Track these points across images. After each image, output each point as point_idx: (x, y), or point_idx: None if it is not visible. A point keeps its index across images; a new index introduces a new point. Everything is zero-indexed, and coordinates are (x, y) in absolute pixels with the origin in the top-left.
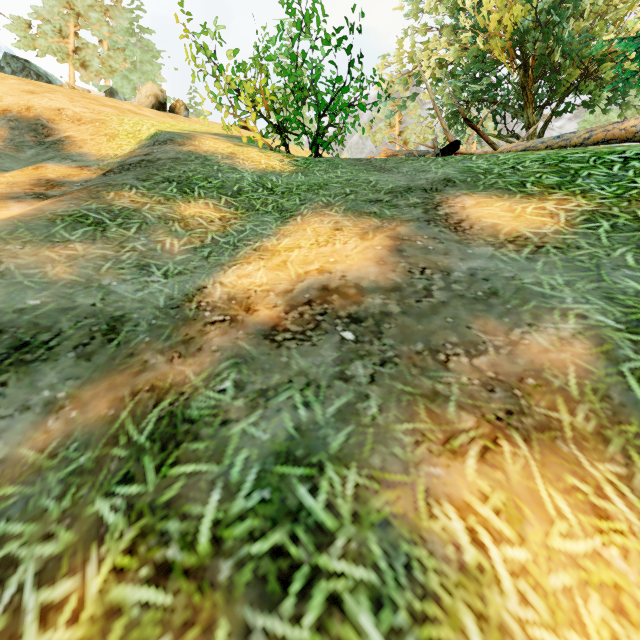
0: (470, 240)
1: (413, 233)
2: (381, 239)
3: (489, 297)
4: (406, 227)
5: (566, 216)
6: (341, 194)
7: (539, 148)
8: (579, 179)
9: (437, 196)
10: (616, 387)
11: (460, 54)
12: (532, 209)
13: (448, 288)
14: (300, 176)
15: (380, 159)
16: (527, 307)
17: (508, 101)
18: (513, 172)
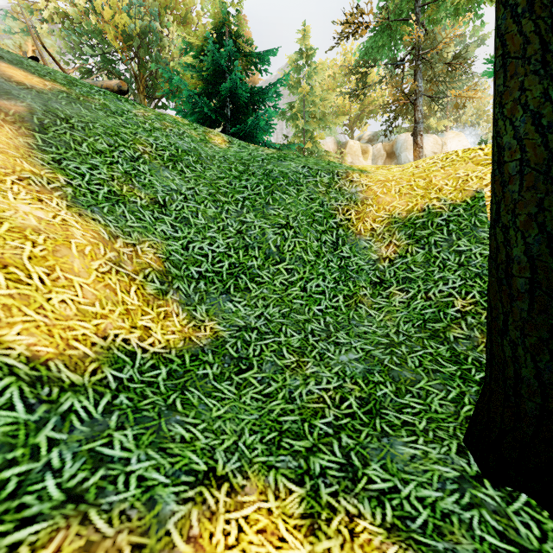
0: None
1: None
2: None
3: None
4: None
5: (51, 88)
6: None
7: None
8: (76, 87)
9: None
10: (28, 118)
11: (79, 18)
12: (37, 80)
13: None
14: None
15: None
16: (8, 96)
17: (131, 84)
18: (47, 73)
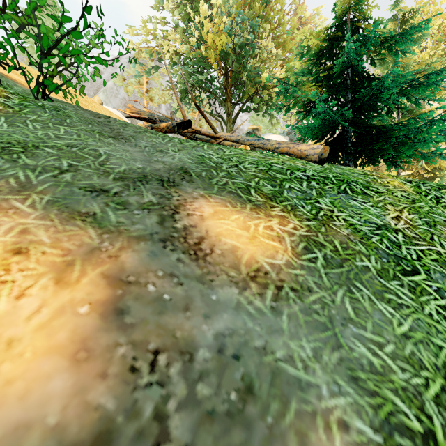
0: (213, 274)
1: (143, 267)
2: (92, 283)
3: (245, 401)
4: (134, 253)
5: (290, 241)
6: (53, 169)
7: (246, 143)
8: (285, 191)
9: (175, 195)
10: None
11: (189, 51)
12: (263, 228)
13: (192, 399)
14: (1, 123)
15: (119, 121)
16: (289, 417)
17: (217, 93)
18: (238, 172)
